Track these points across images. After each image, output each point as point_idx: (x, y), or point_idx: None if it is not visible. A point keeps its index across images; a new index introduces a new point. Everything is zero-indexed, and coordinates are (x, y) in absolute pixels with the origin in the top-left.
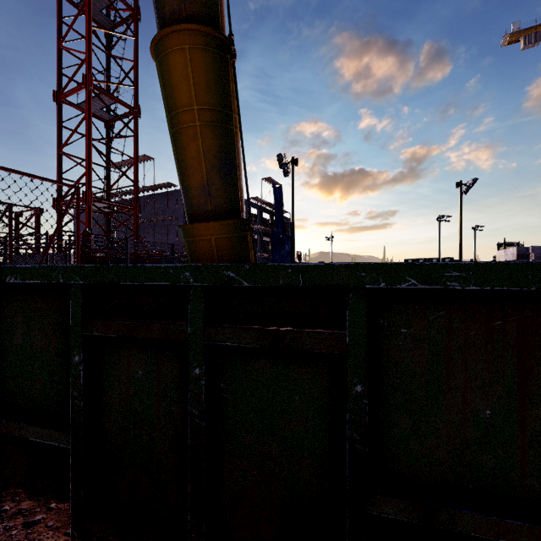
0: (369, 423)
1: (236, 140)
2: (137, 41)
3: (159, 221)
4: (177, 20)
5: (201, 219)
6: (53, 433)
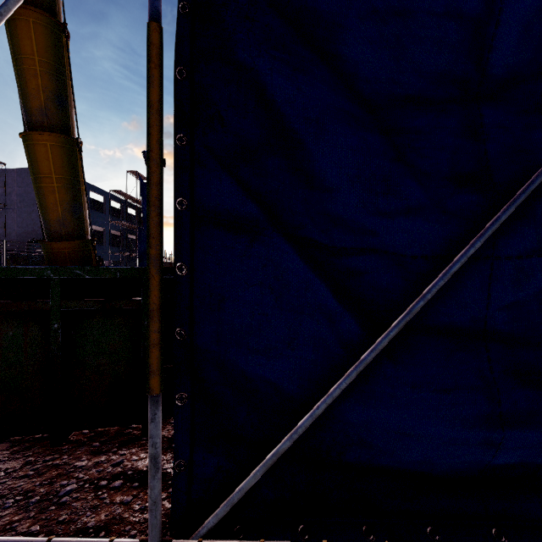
0: None
1: (83, 194)
2: None
3: None
4: (41, 126)
5: (58, 239)
6: None
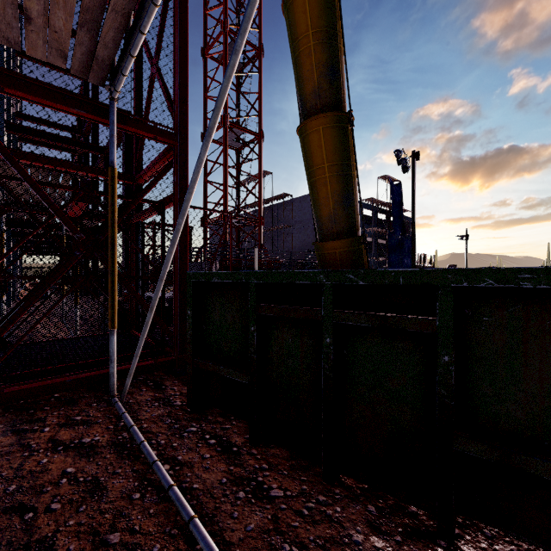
0: (456, 386)
1: (353, 180)
2: (260, 75)
3: (276, 229)
4: (314, 111)
5: (329, 238)
6: (238, 373)
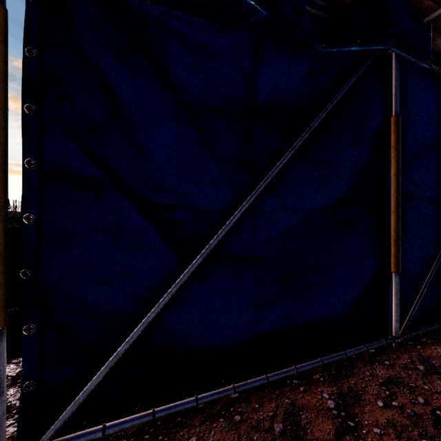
0: None
1: None
2: None
3: None
4: None
5: None
6: None
